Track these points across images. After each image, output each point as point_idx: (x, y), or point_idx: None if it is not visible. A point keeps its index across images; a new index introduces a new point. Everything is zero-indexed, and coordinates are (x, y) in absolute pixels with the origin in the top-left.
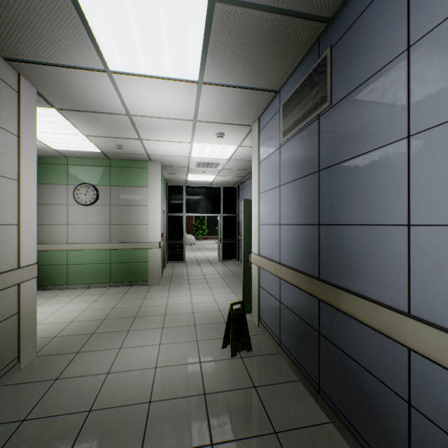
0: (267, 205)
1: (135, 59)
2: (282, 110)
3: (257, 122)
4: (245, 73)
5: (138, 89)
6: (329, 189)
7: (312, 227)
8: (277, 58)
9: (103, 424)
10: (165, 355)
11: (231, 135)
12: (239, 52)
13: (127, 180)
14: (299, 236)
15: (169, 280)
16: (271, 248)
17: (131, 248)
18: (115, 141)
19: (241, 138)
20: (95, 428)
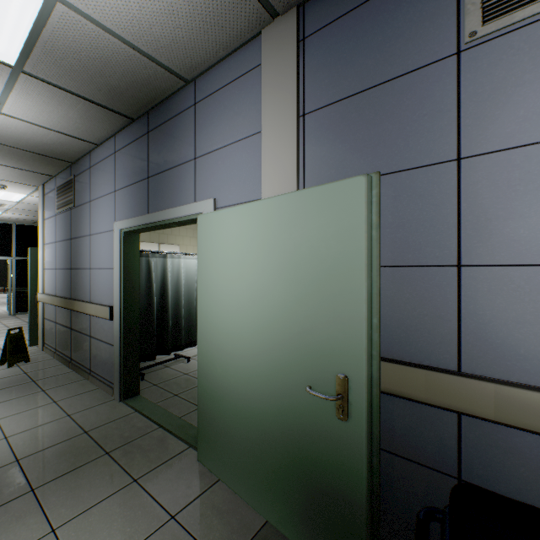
0: (50, 254)
1: None
2: (57, 191)
3: (43, 187)
4: (20, 164)
5: None
6: (75, 250)
7: (69, 270)
8: (45, 165)
9: None
10: None
11: (16, 188)
12: (11, 157)
13: None
14: (64, 276)
15: None
16: (52, 287)
17: None
18: None
19: (29, 191)
20: None
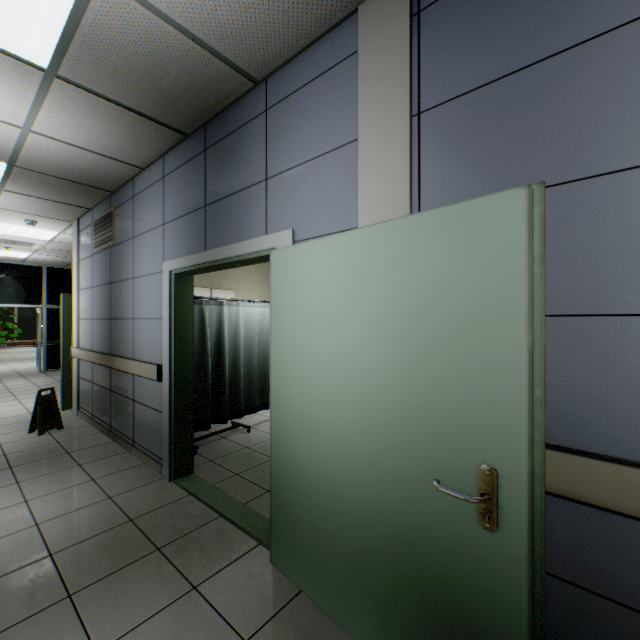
0: (85, 302)
1: None
2: (94, 226)
3: (77, 222)
4: (52, 195)
5: None
6: (115, 296)
7: (109, 321)
8: (81, 195)
9: None
10: None
11: (48, 224)
12: (42, 186)
13: None
14: (103, 328)
15: None
16: (88, 340)
17: None
18: None
19: (62, 228)
20: None
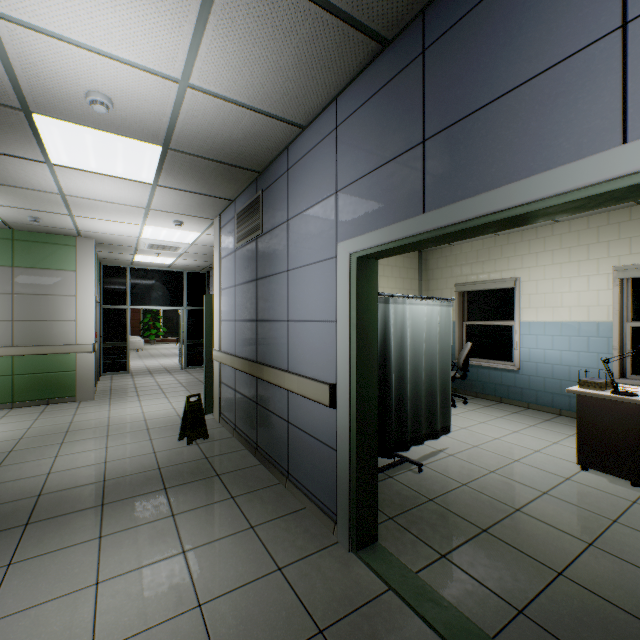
0: (227, 302)
1: (85, 162)
2: (237, 219)
3: (219, 218)
4: (200, 186)
5: (83, 179)
6: (262, 294)
7: (254, 323)
8: (227, 183)
9: (59, 498)
10: (115, 454)
11: (192, 224)
12: (192, 175)
13: (42, 260)
14: (247, 331)
15: (109, 394)
16: (230, 343)
17: (48, 352)
18: (30, 213)
19: (204, 228)
20: (51, 501)
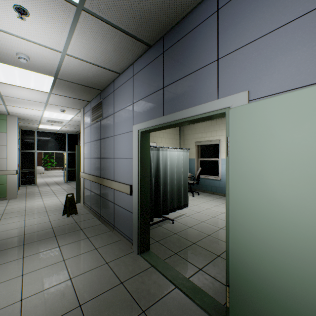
0: (87, 149)
1: (14, 81)
2: (91, 110)
3: (83, 109)
4: (73, 95)
5: (12, 89)
6: (103, 146)
7: (99, 159)
8: (86, 94)
9: (1, 243)
10: (29, 223)
11: (69, 111)
12: (69, 89)
13: None
14: (96, 163)
15: (25, 195)
16: (88, 169)
17: None
18: None
19: (76, 113)
20: None
